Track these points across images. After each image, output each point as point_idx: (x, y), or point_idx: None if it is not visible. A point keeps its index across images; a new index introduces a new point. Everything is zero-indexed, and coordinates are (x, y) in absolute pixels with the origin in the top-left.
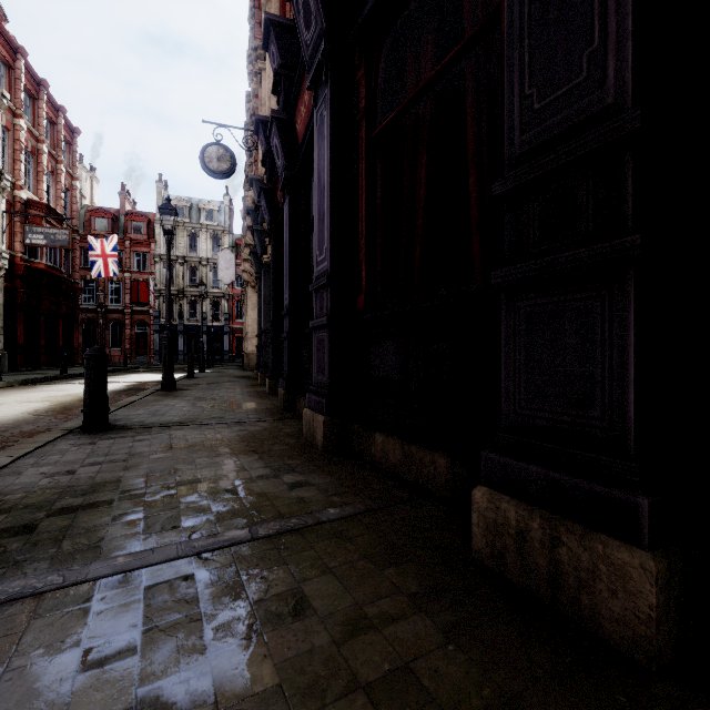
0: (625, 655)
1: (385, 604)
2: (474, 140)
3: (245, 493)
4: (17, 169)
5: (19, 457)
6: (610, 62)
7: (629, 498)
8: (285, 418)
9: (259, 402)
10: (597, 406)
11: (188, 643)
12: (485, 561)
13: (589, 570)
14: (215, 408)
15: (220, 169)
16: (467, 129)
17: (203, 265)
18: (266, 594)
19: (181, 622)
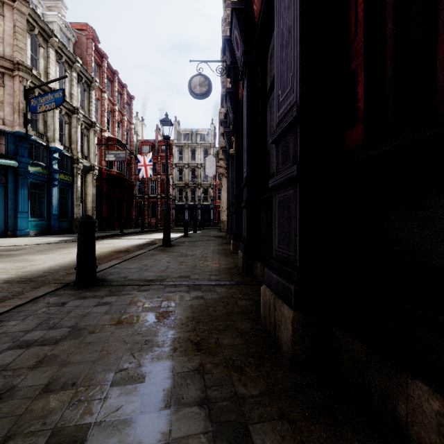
0: None
1: None
2: None
3: None
4: (103, 121)
5: None
6: None
7: None
8: (242, 283)
9: (223, 260)
10: None
11: None
12: None
13: None
14: (187, 265)
15: (201, 92)
16: None
17: (198, 168)
18: None
19: None
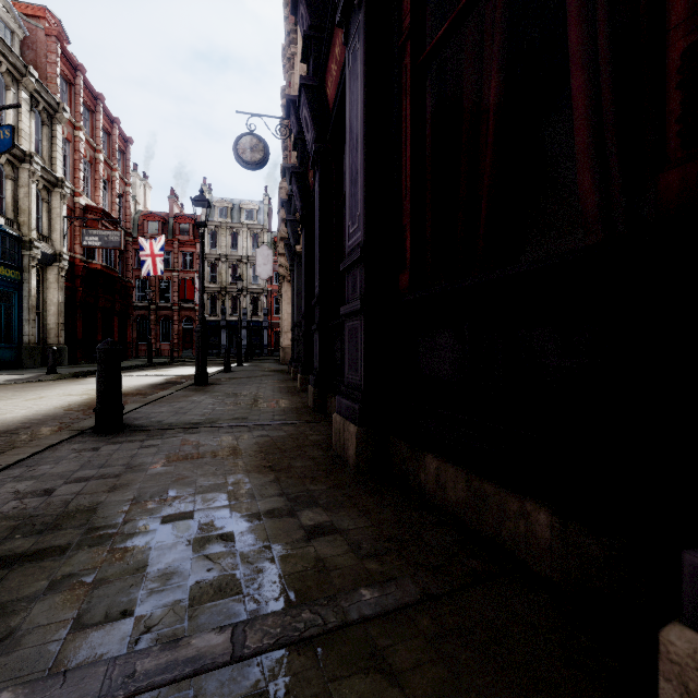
0: None
1: None
2: (580, 24)
3: (245, 543)
4: (77, 177)
5: (7, 466)
6: None
7: None
8: (314, 421)
9: (288, 399)
10: None
11: None
12: None
13: None
14: (241, 406)
15: (253, 159)
16: (568, 11)
17: (244, 263)
18: None
19: None
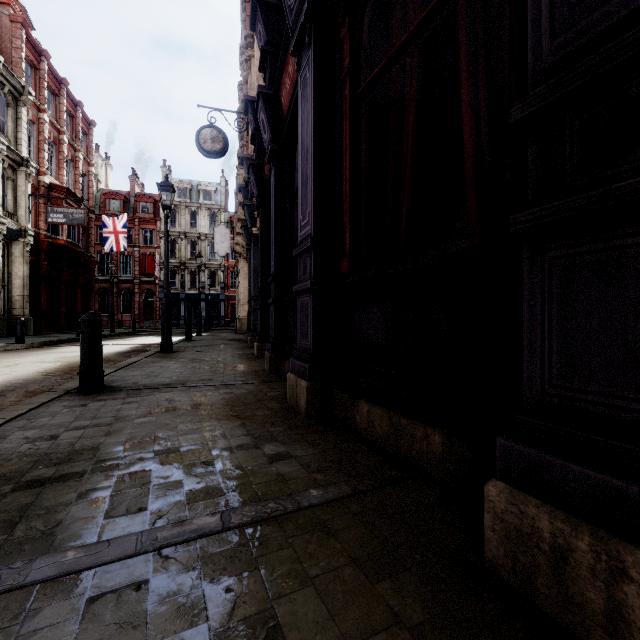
0: None
1: None
2: (469, 85)
3: (222, 466)
4: (41, 157)
5: (10, 419)
6: None
7: None
8: (270, 381)
9: (247, 364)
10: None
11: None
12: (503, 576)
13: None
14: (206, 370)
15: (213, 149)
16: (461, 74)
17: (202, 240)
18: (231, 617)
19: None
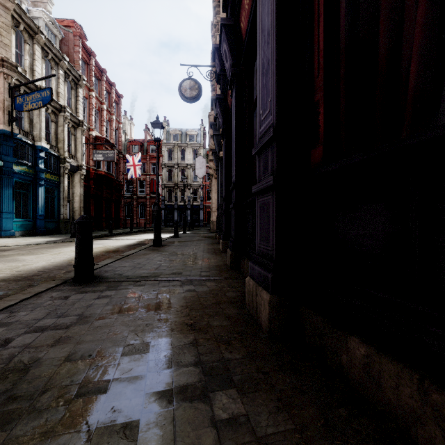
0: None
1: None
2: None
3: None
4: (90, 119)
5: None
6: None
7: None
8: (230, 278)
9: (213, 258)
10: None
11: None
12: None
13: None
14: (179, 263)
15: (191, 95)
16: None
17: (188, 168)
18: None
19: None
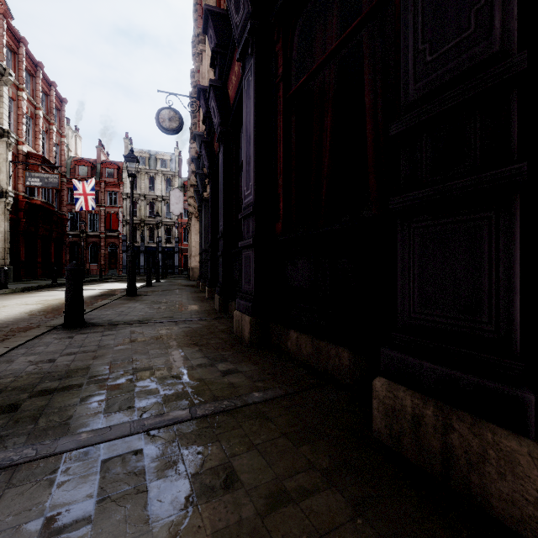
0: (513, 531)
1: (301, 478)
2: (370, 96)
3: (187, 378)
4: (20, 129)
5: (13, 348)
6: (497, 15)
7: (516, 393)
8: (220, 318)
9: (200, 305)
10: (484, 312)
11: (134, 514)
12: (384, 440)
13: (479, 454)
14: (166, 310)
15: (171, 127)
16: (365, 87)
17: (159, 201)
18: (202, 468)
19: (129, 493)
